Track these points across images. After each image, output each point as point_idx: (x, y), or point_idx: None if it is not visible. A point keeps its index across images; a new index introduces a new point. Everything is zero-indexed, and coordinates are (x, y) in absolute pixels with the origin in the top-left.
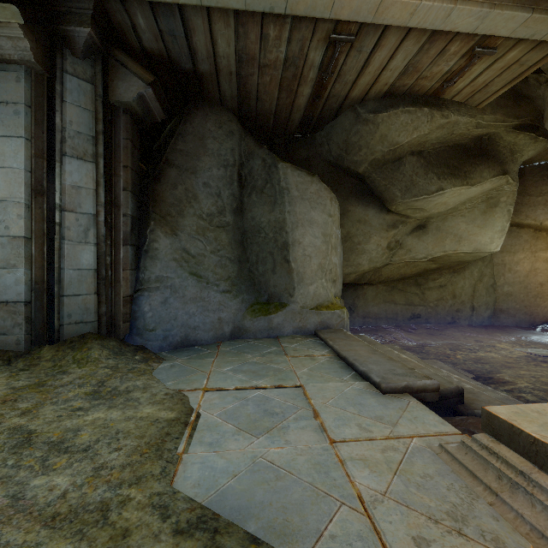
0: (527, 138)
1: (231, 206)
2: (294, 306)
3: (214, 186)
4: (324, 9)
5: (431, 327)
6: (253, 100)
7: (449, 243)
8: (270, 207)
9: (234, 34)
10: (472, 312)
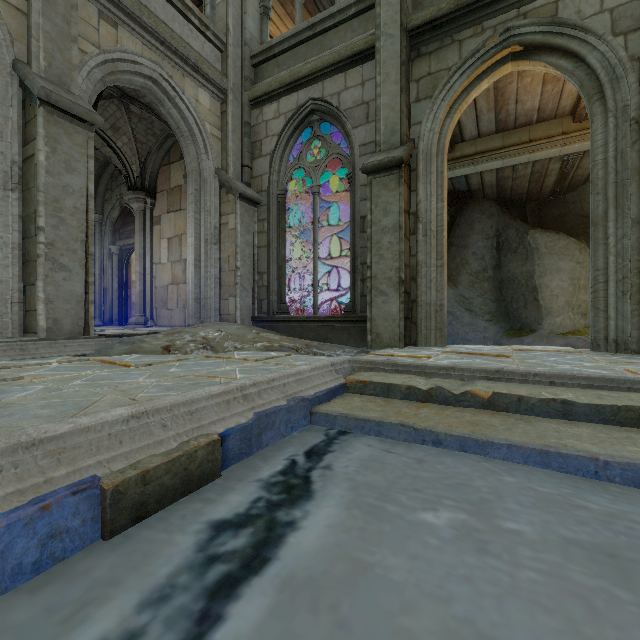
0: None
1: (491, 265)
2: (542, 332)
3: (479, 253)
4: (555, 154)
5: None
6: (508, 191)
7: None
8: (522, 262)
9: (495, 174)
10: None
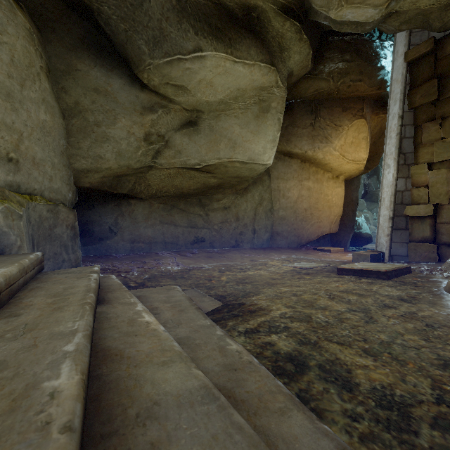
0: (293, 30)
1: None
2: None
3: None
4: None
5: (215, 251)
6: None
7: (224, 149)
8: None
9: None
10: (253, 235)
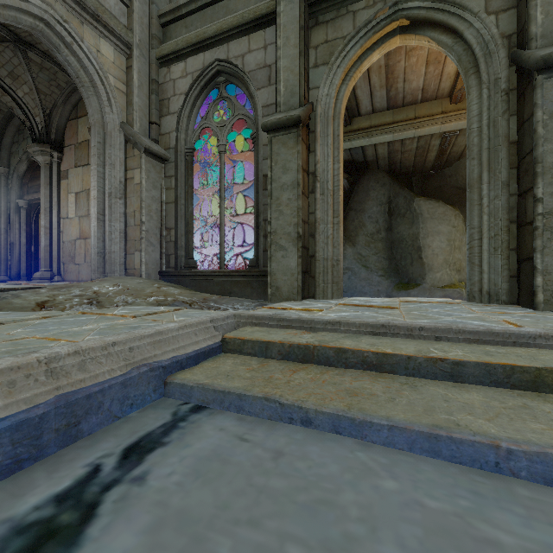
0: None
1: (384, 227)
2: (425, 285)
3: (374, 217)
4: (435, 131)
5: None
6: (398, 164)
7: None
8: (409, 226)
9: (387, 147)
10: None
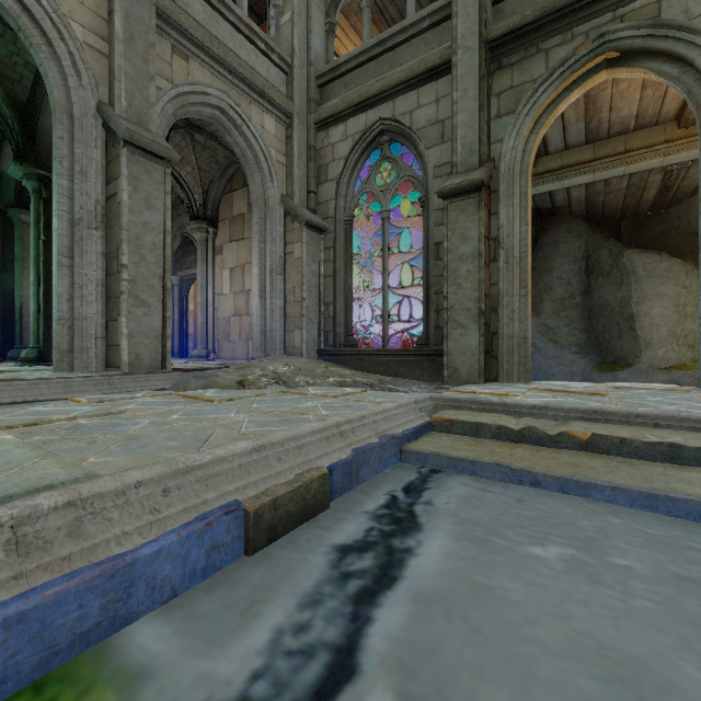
0: None
1: (579, 290)
2: (640, 366)
3: (565, 277)
4: (656, 165)
5: None
6: (600, 207)
7: None
8: (616, 287)
9: (584, 189)
10: None
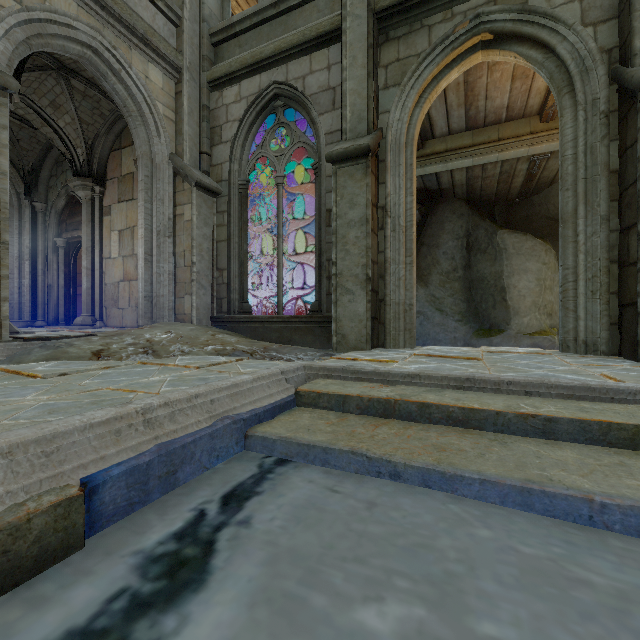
0: None
1: (462, 265)
2: (510, 332)
3: (450, 253)
4: (523, 154)
5: None
6: (478, 191)
7: None
8: (491, 263)
9: (465, 172)
10: None
